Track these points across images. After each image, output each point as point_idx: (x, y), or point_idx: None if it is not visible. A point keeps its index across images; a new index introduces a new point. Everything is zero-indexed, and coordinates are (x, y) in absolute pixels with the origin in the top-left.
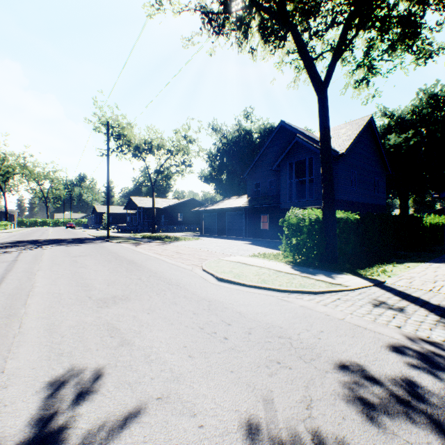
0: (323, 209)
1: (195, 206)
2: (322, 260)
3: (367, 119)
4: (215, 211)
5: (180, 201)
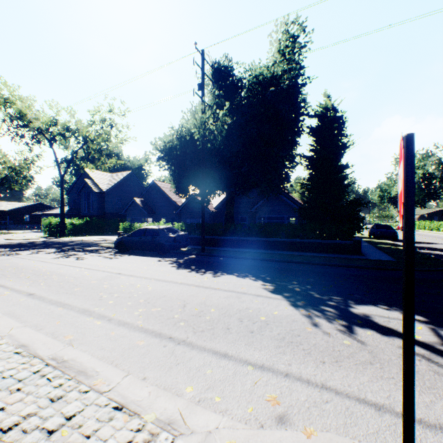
0: (60, 219)
1: (44, 209)
2: (59, 235)
3: (128, 174)
4: (51, 214)
5: (27, 205)
